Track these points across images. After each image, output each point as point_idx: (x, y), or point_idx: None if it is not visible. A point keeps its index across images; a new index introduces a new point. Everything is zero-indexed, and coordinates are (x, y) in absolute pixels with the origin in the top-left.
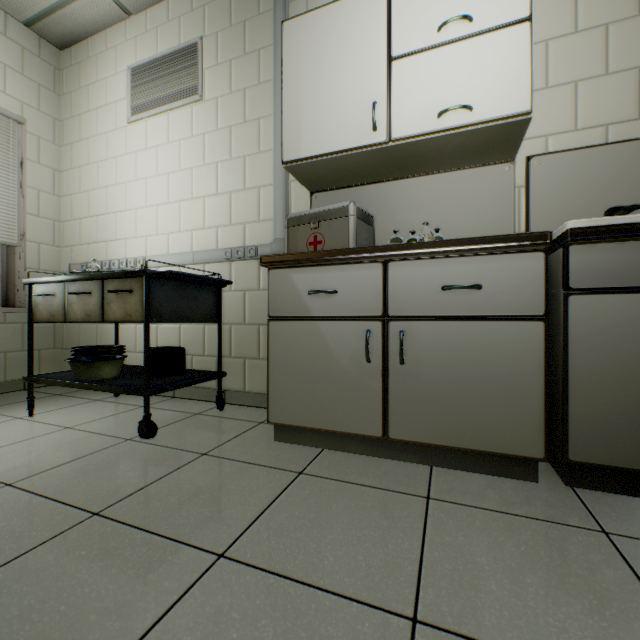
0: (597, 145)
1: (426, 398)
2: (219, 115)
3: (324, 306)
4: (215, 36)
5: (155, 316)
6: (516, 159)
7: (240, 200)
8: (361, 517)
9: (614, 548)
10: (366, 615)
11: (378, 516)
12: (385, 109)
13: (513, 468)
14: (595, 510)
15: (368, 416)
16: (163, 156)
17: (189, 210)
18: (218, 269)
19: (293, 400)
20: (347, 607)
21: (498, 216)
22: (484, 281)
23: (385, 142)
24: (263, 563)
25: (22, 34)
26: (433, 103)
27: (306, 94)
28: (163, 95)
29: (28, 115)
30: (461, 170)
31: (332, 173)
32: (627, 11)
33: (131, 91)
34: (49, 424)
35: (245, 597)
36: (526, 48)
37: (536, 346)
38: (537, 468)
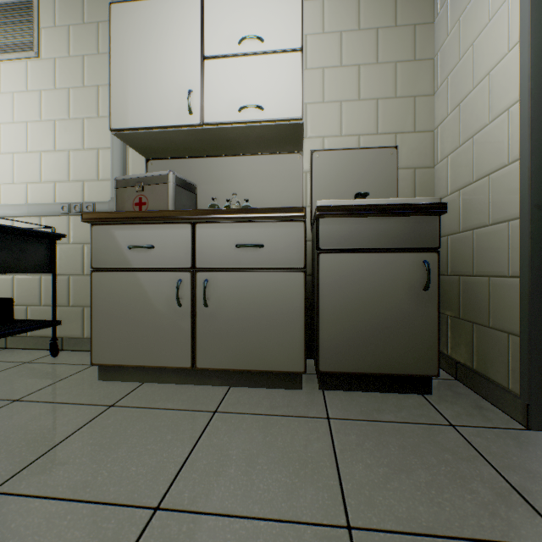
0: (353, 148)
1: (225, 333)
2: (57, 75)
3: (143, 259)
4: None
5: None
6: (304, 151)
7: (79, 159)
8: (151, 435)
9: (329, 428)
10: (116, 514)
11: (166, 432)
12: (199, 98)
13: (287, 381)
14: (330, 404)
15: (180, 351)
16: None
17: (24, 163)
18: (56, 222)
19: (115, 342)
20: (102, 511)
21: (292, 193)
22: (266, 241)
23: (199, 125)
24: (35, 490)
25: None
26: (236, 99)
27: (132, 72)
28: None
29: None
30: (267, 155)
31: (161, 144)
32: (371, 59)
33: None
34: None
35: (0, 524)
36: (299, 71)
37: (299, 290)
38: (302, 379)
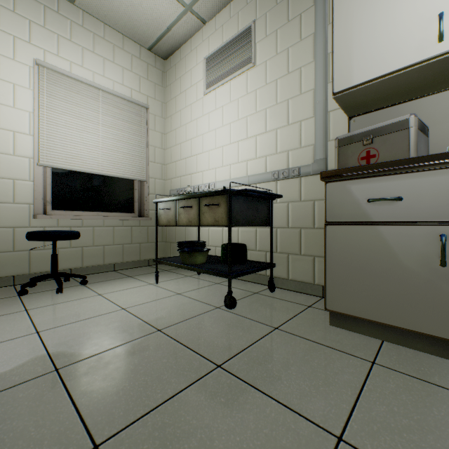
0: None
1: None
2: (267, 73)
3: (385, 212)
4: (264, 16)
5: (233, 222)
6: None
7: (284, 133)
8: None
9: None
10: None
11: None
12: None
13: None
14: None
15: (441, 319)
16: (226, 112)
17: (244, 147)
18: (266, 187)
19: (350, 293)
20: None
21: None
22: None
23: None
24: None
25: (147, 56)
26: None
27: (357, 30)
28: (226, 70)
29: (150, 103)
30: None
31: (378, 95)
32: None
33: (206, 73)
34: (167, 290)
35: None
36: None
37: None
38: None
